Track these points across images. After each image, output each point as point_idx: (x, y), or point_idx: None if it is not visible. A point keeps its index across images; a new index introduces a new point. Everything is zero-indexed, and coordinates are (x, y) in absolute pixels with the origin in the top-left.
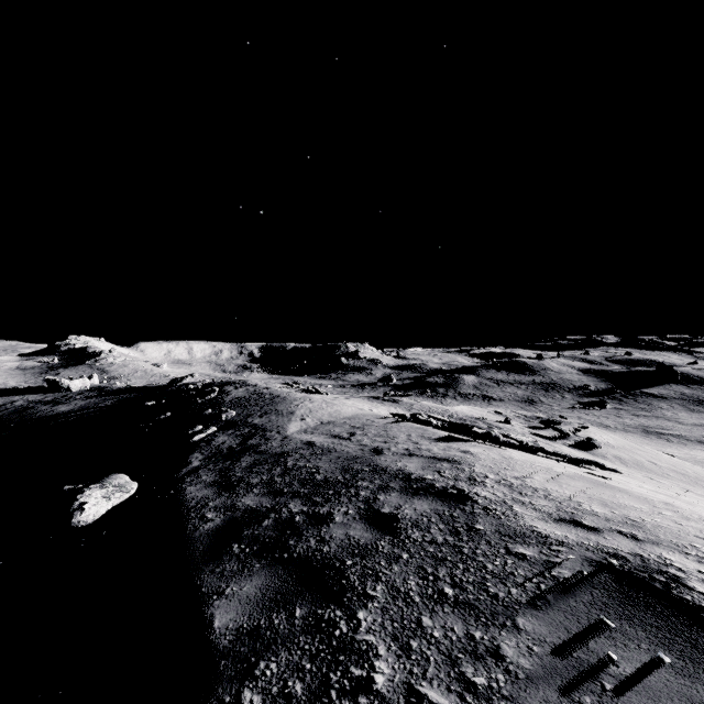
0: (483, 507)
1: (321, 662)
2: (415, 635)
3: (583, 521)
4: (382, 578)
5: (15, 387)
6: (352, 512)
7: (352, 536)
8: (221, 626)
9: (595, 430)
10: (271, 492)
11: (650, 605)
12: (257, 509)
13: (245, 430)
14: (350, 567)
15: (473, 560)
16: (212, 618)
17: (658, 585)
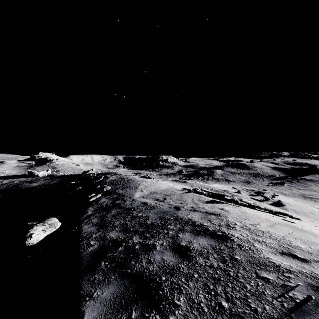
0: (237, 244)
1: None
2: None
3: (296, 254)
4: (183, 291)
5: (15, 175)
6: (165, 244)
7: (165, 260)
8: None
9: (281, 197)
10: (124, 230)
11: None
12: (116, 240)
13: (114, 196)
14: (164, 281)
15: (237, 281)
16: (83, 315)
17: None
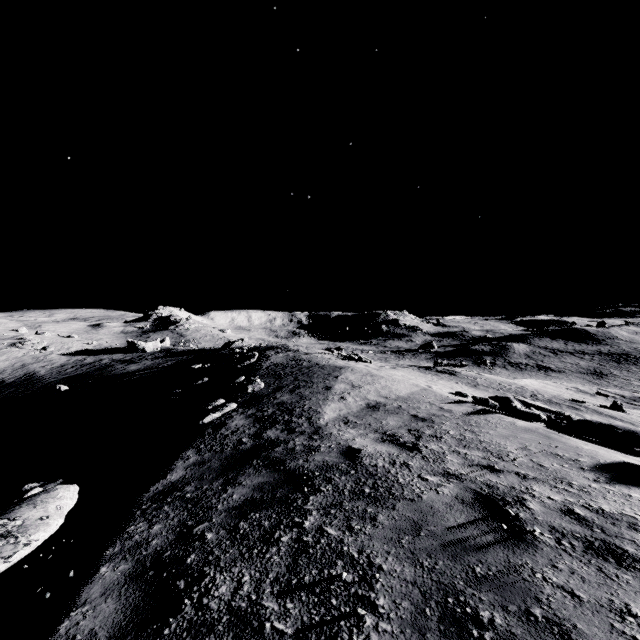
0: None
1: None
2: None
3: None
4: None
5: (107, 348)
6: None
7: None
8: None
9: None
10: None
11: None
12: None
13: (269, 411)
14: None
15: None
16: None
17: None
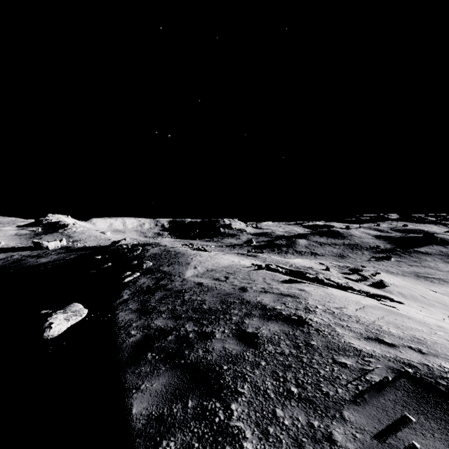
0: (315, 329)
1: (205, 442)
2: (271, 422)
3: (384, 339)
4: (247, 379)
5: (14, 247)
6: (227, 331)
7: (227, 348)
8: (137, 413)
9: (385, 275)
10: (173, 316)
11: (438, 403)
12: (164, 328)
13: (158, 275)
14: (226, 370)
15: (310, 367)
16: (131, 407)
17: (442, 388)
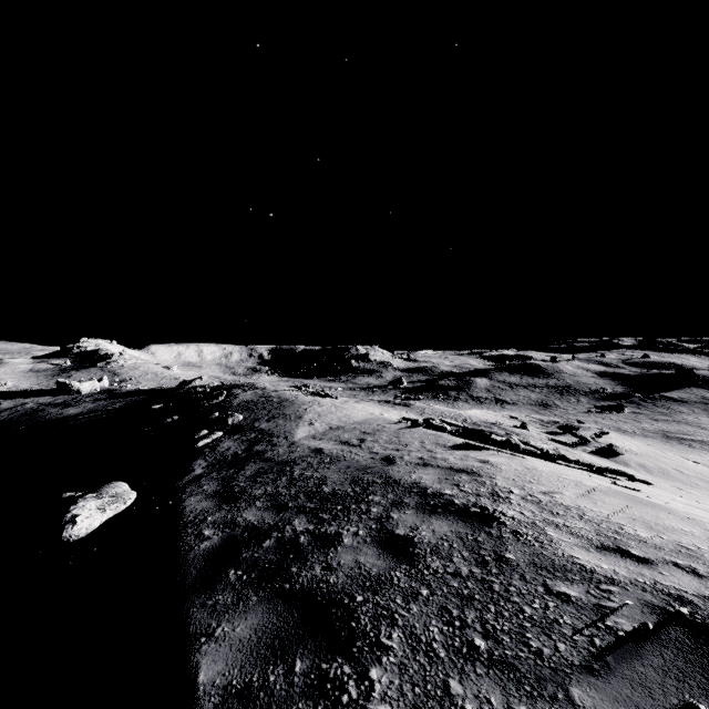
0: (512, 531)
1: None
2: (442, 707)
3: (630, 550)
4: (398, 621)
5: (27, 390)
6: (363, 532)
7: (363, 563)
8: (206, 681)
9: (616, 436)
10: (274, 506)
11: None
12: (259, 527)
13: (252, 435)
14: (360, 604)
15: (506, 600)
16: (197, 670)
17: None
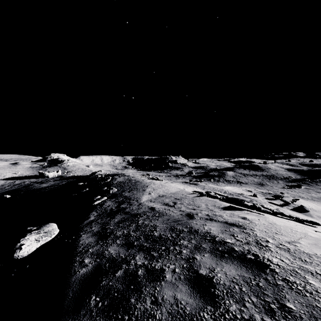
0: (283, 278)
1: None
2: None
3: None
4: None
5: (26, 175)
6: (178, 270)
7: (179, 300)
8: None
9: (303, 201)
10: (126, 243)
11: None
12: (116, 259)
13: (120, 199)
14: None
15: None
16: None
17: None
